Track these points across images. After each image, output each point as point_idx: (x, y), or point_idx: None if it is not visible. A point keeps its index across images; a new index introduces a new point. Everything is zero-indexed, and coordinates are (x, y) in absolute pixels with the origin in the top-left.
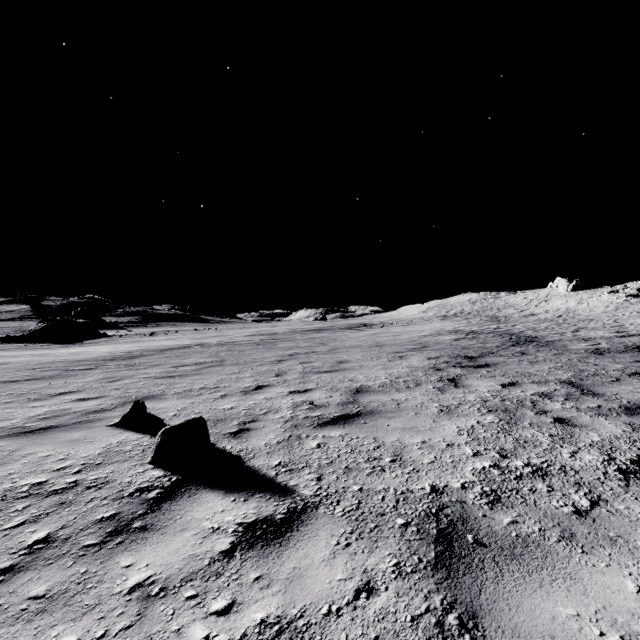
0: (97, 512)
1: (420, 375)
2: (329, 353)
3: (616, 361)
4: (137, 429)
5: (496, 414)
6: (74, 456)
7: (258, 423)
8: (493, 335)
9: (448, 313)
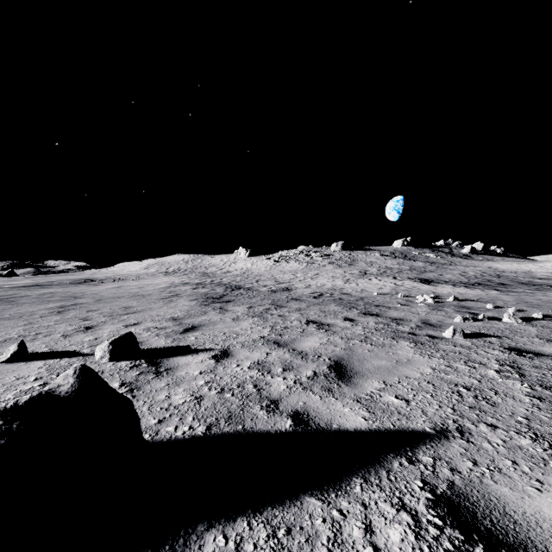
0: (129, 375)
1: (200, 308)
2: (102, 303)
3: (283, 295)
4: (39, 359)
5: (257, 317)
6: (26, 375)
7: (140, 339)
8: (215, 285)
9: (168, 270)
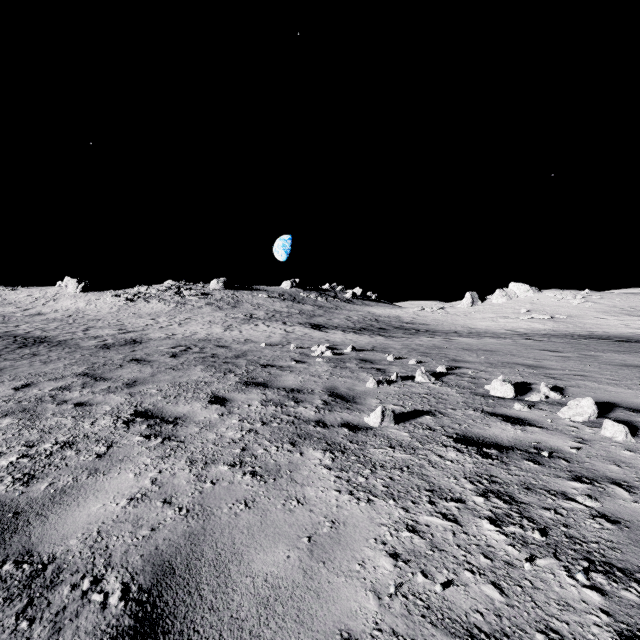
0: None
1: None
2: None
3: (120, 352)
4: None
5: (14, 416)
6: None
7: None
8: None
9: None
